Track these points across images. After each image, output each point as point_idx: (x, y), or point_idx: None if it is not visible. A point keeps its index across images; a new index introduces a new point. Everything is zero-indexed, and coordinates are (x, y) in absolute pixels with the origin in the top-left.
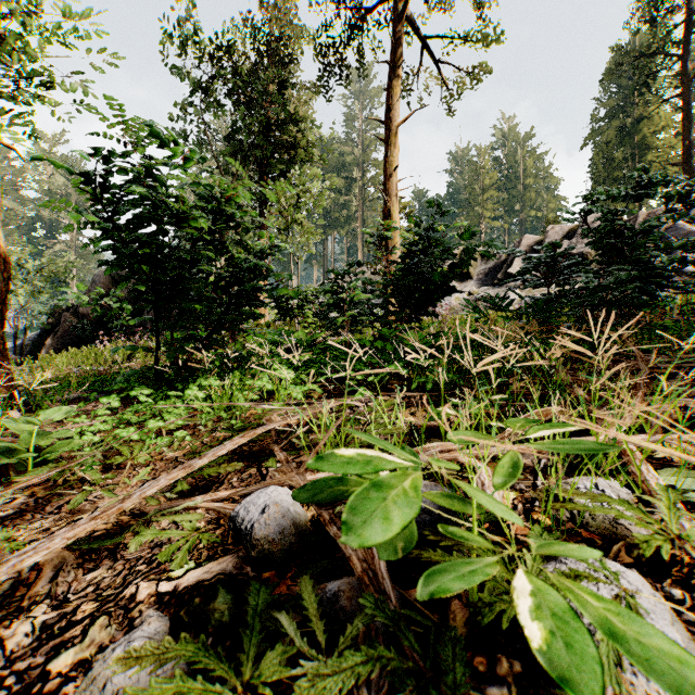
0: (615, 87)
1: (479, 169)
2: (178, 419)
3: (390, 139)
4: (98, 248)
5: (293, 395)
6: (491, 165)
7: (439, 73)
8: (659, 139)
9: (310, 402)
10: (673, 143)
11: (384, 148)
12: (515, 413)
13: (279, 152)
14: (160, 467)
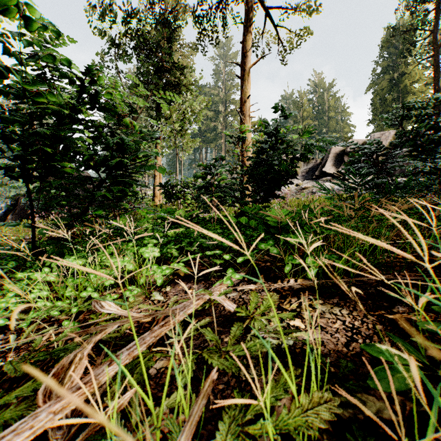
0: (387, 54)
1: (300, 106)
2: None
3: (245, 76)
4: None
5: (155, 277)
6: (307, 103)
7: (278, 34)
8: (415, 87)
9: (175, 281)
10: (424, 90)
11: (241, 82)
12: None
13: (169, 88)
14: None
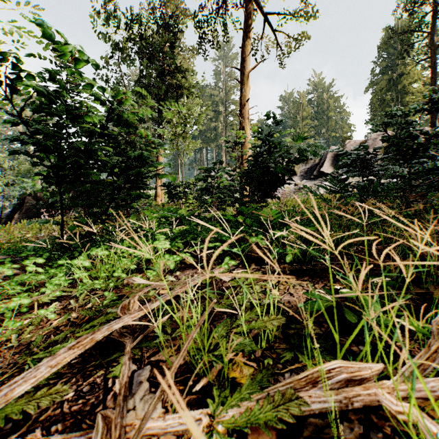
0: (385, 54)
1: (299, 106)
2: (54, 291)
3: (244, 80)
4: (4, 138)
5: (168, 264)
6: (307, 103)
7: (276, 38)
8: (413, 87)
9: (183, 268)
10: (422, 90)
11: (240, 86)
12: (381, 289)
13: (171, 91)
14: (2, 360)
